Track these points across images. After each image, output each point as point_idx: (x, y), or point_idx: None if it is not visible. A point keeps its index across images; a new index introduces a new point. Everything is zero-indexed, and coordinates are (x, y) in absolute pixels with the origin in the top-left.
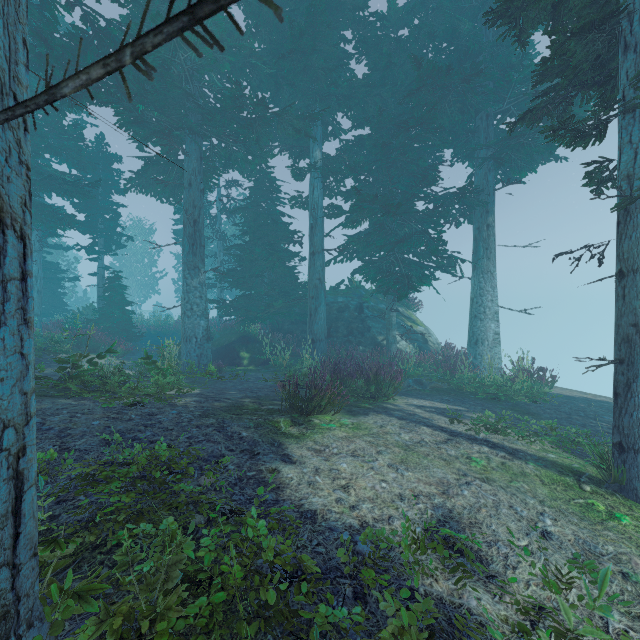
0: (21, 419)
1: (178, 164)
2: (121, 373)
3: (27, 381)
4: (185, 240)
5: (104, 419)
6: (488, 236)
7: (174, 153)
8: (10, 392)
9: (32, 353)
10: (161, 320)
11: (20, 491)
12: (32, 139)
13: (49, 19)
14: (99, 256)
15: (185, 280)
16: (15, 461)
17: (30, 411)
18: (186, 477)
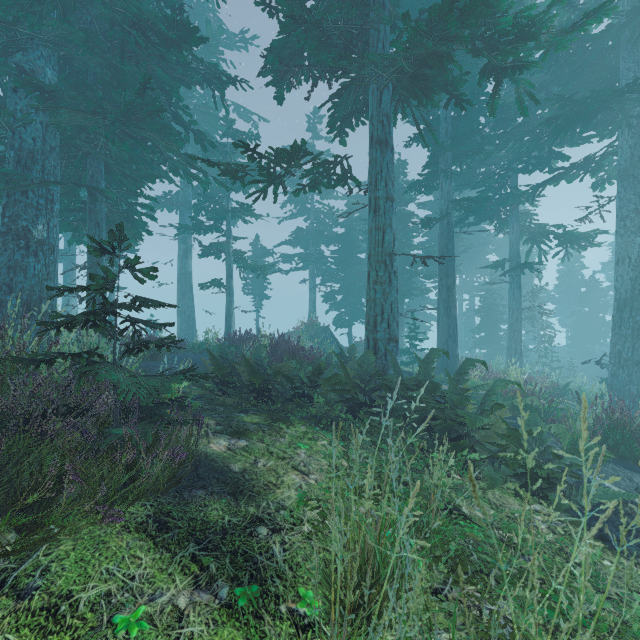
0: None
1: None
2: None
3: None
4: None
5: None
6: (73, 274)
7: None
8: None
9: None
10: None
11: None
12: None
13: None
14: None
15: None
16: None
17: None
18: None
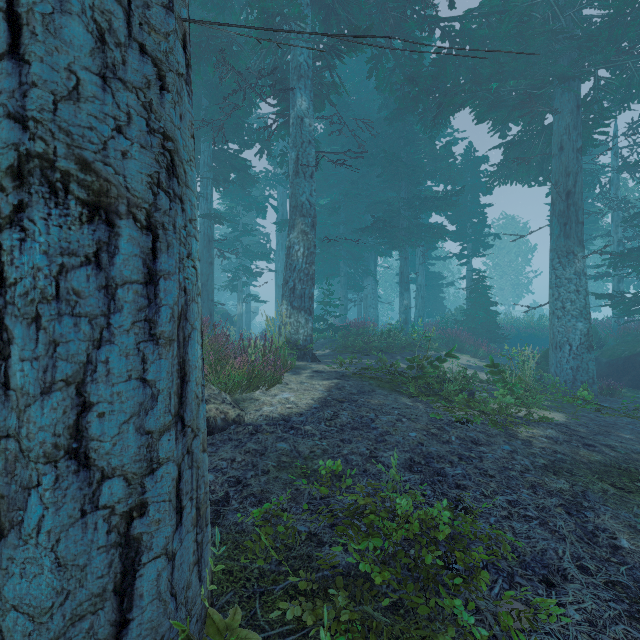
0: (140, 466)
1: (545, 131)
2: (465, 379)
3: (154, 416)
4: (553, 221)
5: (422, 433)
6: None
7: (539, 120)
8: (118, 431)
9: (166, 378)
10: (533, 321)
11: (134, 562)
12: (414, 173)
13: (417, 60)
14: (467, 260)
15: (553, 271)
16: (125, 522)
17: (159, 455)
18: (469, 590)
